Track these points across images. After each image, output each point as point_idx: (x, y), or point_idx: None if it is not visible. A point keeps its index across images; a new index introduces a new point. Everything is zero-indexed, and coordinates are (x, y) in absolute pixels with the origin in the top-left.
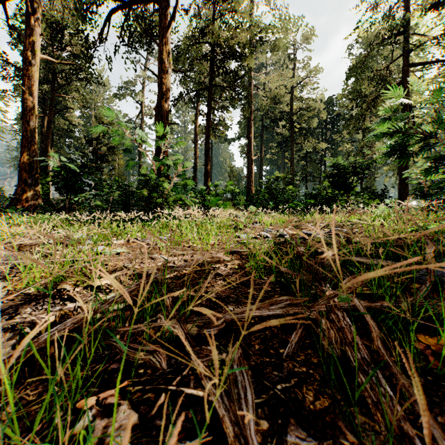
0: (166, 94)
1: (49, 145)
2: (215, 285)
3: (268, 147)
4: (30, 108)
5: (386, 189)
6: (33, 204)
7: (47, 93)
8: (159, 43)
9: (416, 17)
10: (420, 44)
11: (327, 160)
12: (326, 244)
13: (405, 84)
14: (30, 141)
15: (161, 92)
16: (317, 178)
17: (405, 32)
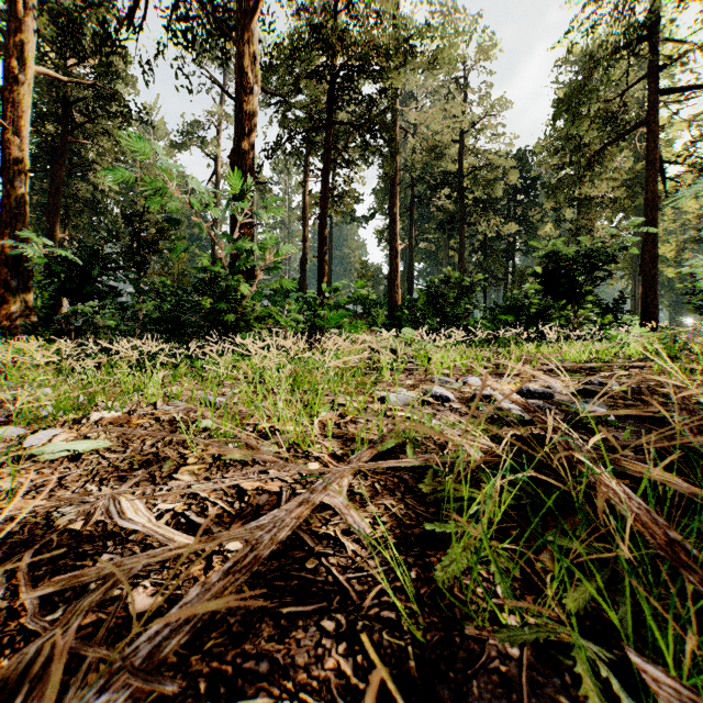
0: (249, 130)
1: (57, 224)
2: (315, 697)
3: (421, 230)
4: (16, 158)
5: (622, 298)
6: (20, 322)
7: (54, 136)
8: (237, 40)
9: (671, 13)
10: (678, 57)
11: (517, 253)
12: (604, 427)
13: (652, 124)
14: (16, 214)
15: (241, 127)
16: (502, 280)
17: (651, 37)
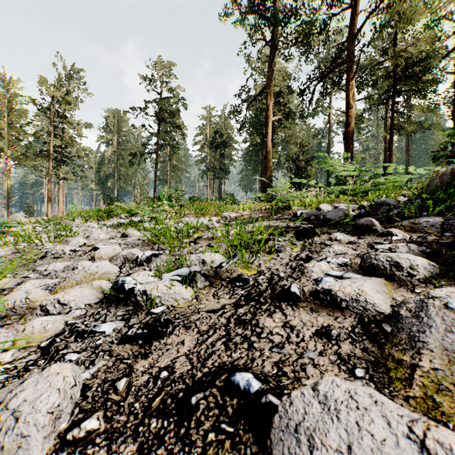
0: (351, 122)
1: None
2: None
3: None
4: (268, 150)
5: None
6: None
7: None
8: (346, 90)
9: None
10: None
11: None
12: None
13: None
14: (269, 169)
15: (347, 122)
16: None
17: None
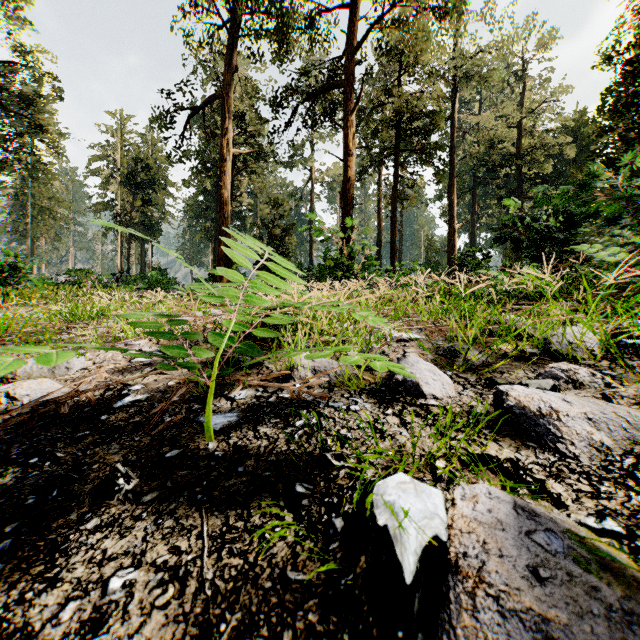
0: (351, 176)
1: None
2: None
3: (486, 204)
4: (226, 202)
5: None
6: None
7: None
8: (344, 128)
9: None
10: None
11: None
12: None
13: None
14: (226, 232)
15: (347, 176)
16: None
17: None
